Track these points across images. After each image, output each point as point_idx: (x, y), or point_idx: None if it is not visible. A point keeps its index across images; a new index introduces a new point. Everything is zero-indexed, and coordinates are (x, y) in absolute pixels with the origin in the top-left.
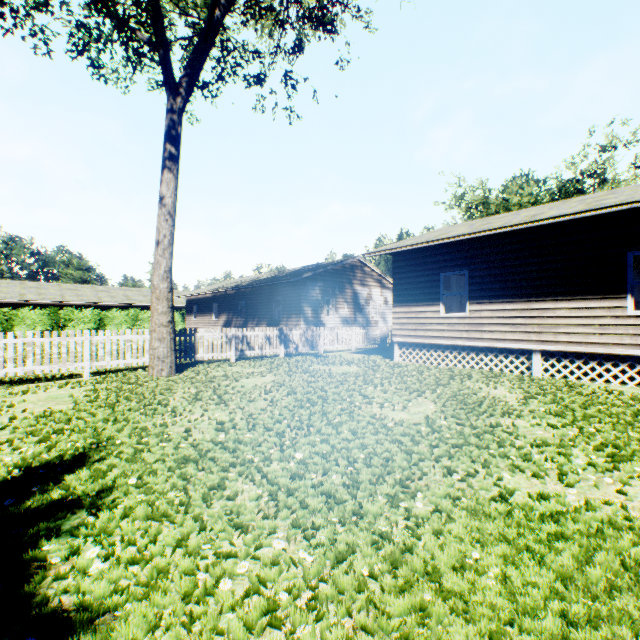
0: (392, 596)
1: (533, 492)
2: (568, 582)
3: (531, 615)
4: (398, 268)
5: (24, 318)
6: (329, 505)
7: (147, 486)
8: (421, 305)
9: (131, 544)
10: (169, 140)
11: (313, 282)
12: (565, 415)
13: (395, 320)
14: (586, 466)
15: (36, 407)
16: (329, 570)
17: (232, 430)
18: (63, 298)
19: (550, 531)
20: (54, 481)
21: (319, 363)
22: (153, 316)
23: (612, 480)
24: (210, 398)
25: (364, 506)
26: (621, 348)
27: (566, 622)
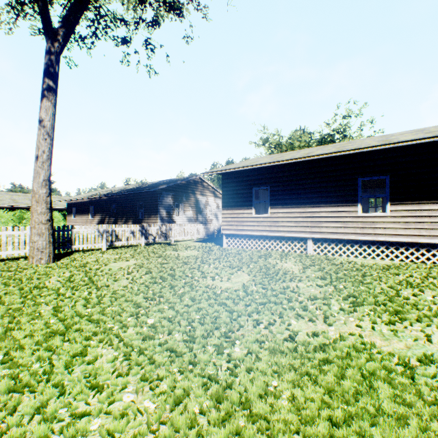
0: (216, 427)
1: (309, 331)
2: (332, 394)
3: (310, 423)
4: (225, 184)
5: None
6: (171, 359)
7: (13, 361)
8: (240, 209)
9: None
10: (48, 75)
11: (167, 192)
12: (326, 278)
13: (223, 219)
14: (339, 311)
15: None
16: (169, 413)
17: (98, 305)
18: None
19: (320, 358)
20: None
21: (171, 249)
22: (33, 215)
23: (353, 318)
24: (82, 280)
25: (198, 356)
26: (355, 235)
27: (332, 423)
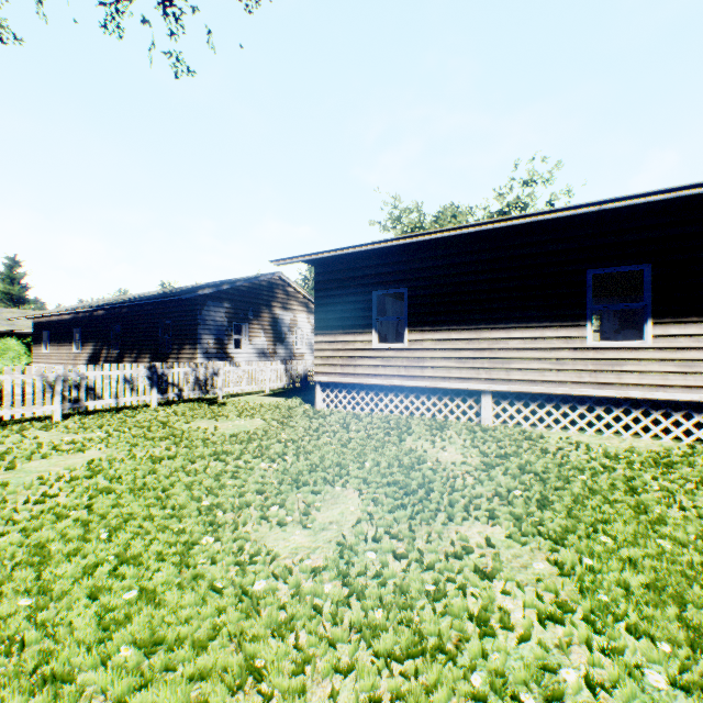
0: None
1: None
2: None
3: None
4: (321, 283)
5: None
6: None
7: None
8: (350, 333)
9: None
10: None
11: (216, 302)
12: (554, 505)
13: (317, 353)
14: (669, 688)
15: None
16: None
17: None
18: None
19: None
20: None
21: (206, 416)
22: None
23: None
24: None
25: None
26: (580, 387)
27: None
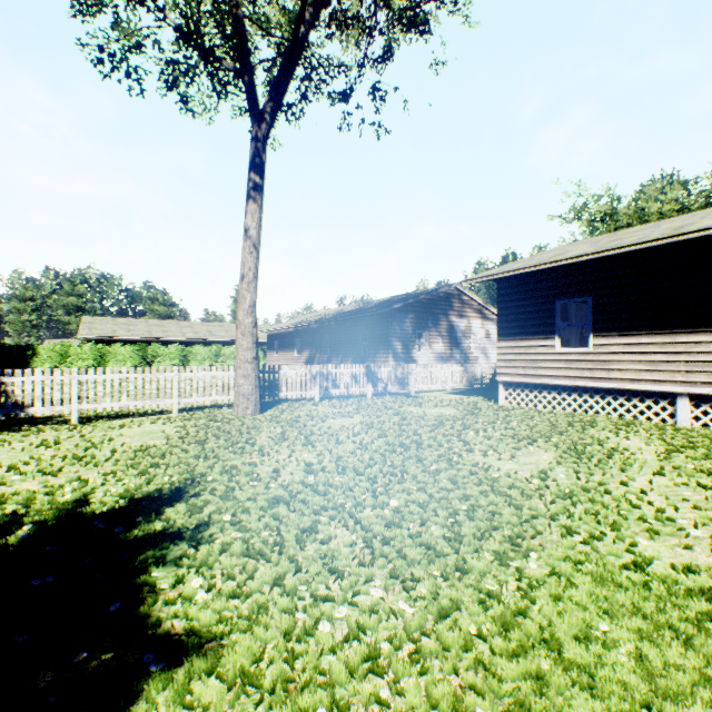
0: (503, 659)
1: (677, 563)
2: None
3: (674, 701)
4: (503, 296)
5: (116, 354)
6: (429, 557)
7: (241, 524)
8: (531, 339)
9: (230, 578)
10: (254, 169)
11: (403, 314)
12: None
13: (499, 356)
14: None
15: (133, 441)
16: (431, 625)
17: (321, 473)
18: (150, 334)
19: (700, 610)
20: (156, 513)
21: (411, 404)
22: (238, 352)
23: None
24: (296, 438)
25: (468, 562)
26: None
27: None
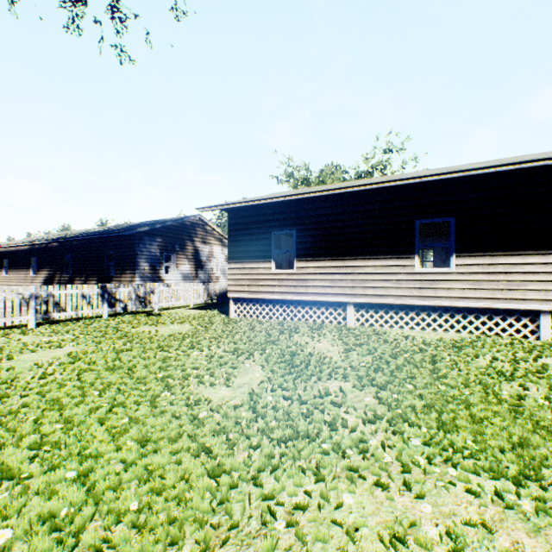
0: None
1: (383, 523)
2: None
3: None
4: (233, 225)
5: None
6: None
7: None
8: (255, 262)
9: None
10: None
11: (151, 237)
12: (383, 370)
13: (231, 276)
14: (422, 446)
15: None
16: None
17: None
18: None
19: None
20: None
21: (148, 323)
22: None
23: (453, 466)
24: None
25: None
26: (411, 299)
27: None
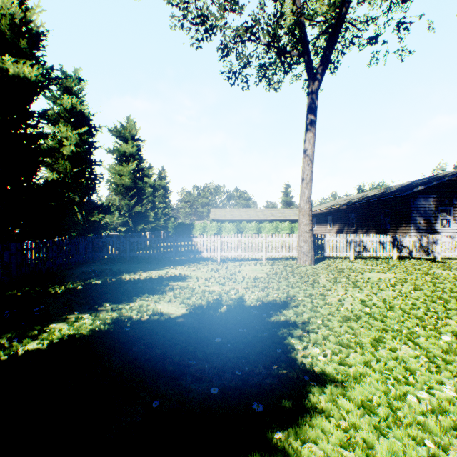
0: None
1: None
2: None
3: None
4: None
5: (225, 227)
6: None
7: (329, 327)
8: None
9: (333, 354)
10: (309, 112)
11: (425, 194)
12: None
13: None
14: None
15: (249, 273)
16: None
17: (372, 307)
18: (241, 216)
19: None
20: (277, 311)
21: (438, 268)
22: (299, 226)
23: None
24: (345, 283)
25: None
26: None
27: None
